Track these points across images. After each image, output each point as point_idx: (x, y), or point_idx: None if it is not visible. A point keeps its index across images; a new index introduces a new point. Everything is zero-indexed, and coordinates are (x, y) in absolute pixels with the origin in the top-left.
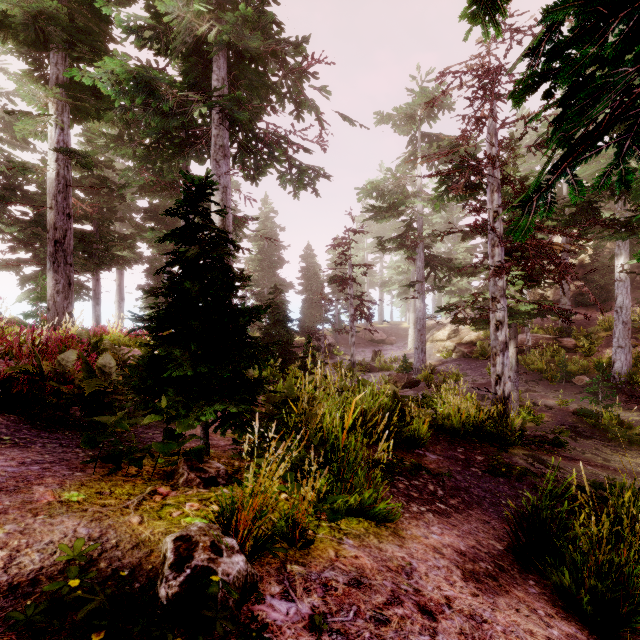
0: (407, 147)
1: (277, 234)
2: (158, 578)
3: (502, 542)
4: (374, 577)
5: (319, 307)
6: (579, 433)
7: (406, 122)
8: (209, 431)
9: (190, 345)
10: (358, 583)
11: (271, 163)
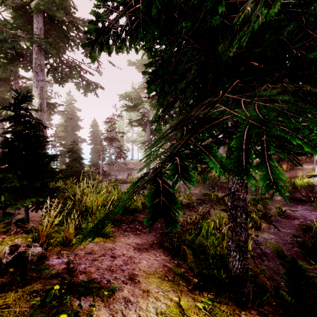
0: (143, 78)
1: (76, 112)
2: (2, 259)
3: (157, 240)
4: (97, 251)
5: (100, 152)
6: (204, 202)
7: (142, 67)
8: (30, 215)
9: (18, 172)
10: (90, 253)
11: (70, 78)
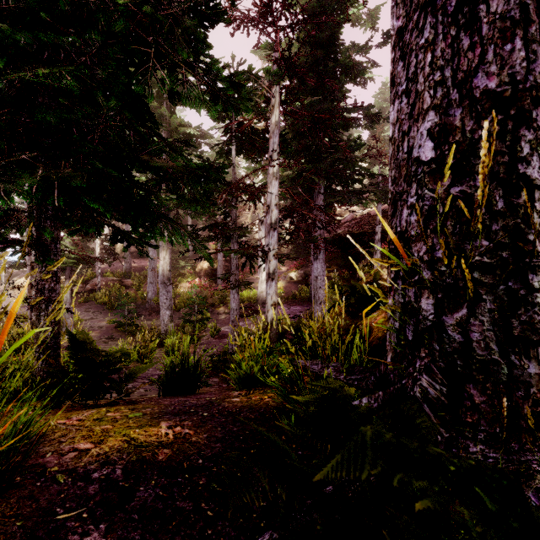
0: None
1: None
2: None
3: None
4: None
5: None
6: (113, 338)
7: None
8: None
9: None
10: None
11: None
